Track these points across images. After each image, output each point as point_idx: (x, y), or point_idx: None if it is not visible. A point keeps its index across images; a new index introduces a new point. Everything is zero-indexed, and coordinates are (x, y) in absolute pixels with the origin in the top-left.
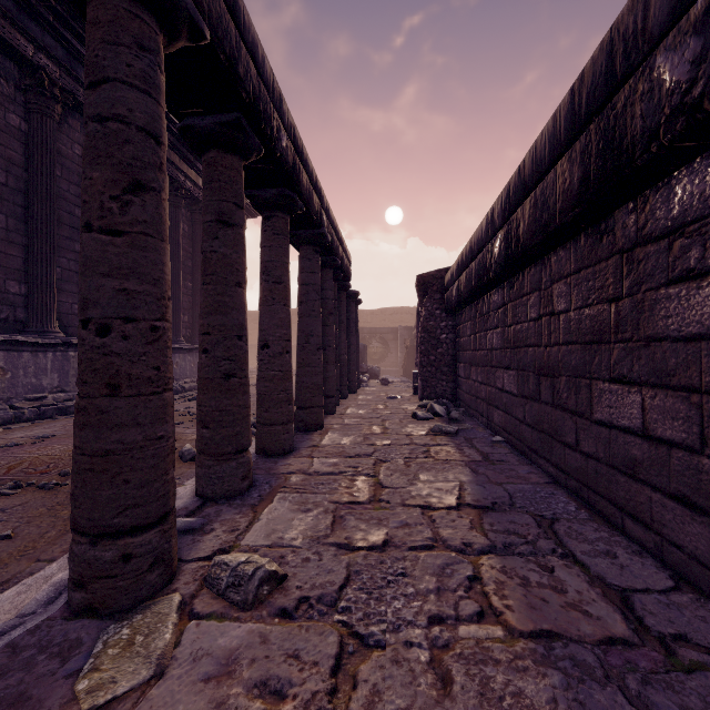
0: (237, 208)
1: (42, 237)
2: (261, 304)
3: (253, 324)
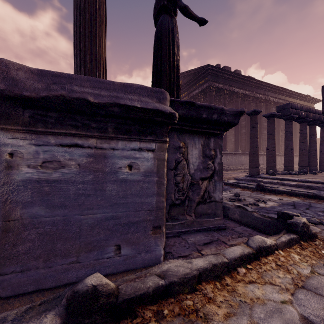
0: (315, 132)
1: (259, 132)
2: (320, 144)
3: (318, 144)
